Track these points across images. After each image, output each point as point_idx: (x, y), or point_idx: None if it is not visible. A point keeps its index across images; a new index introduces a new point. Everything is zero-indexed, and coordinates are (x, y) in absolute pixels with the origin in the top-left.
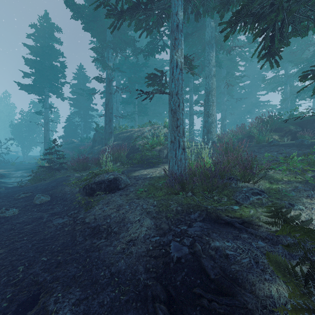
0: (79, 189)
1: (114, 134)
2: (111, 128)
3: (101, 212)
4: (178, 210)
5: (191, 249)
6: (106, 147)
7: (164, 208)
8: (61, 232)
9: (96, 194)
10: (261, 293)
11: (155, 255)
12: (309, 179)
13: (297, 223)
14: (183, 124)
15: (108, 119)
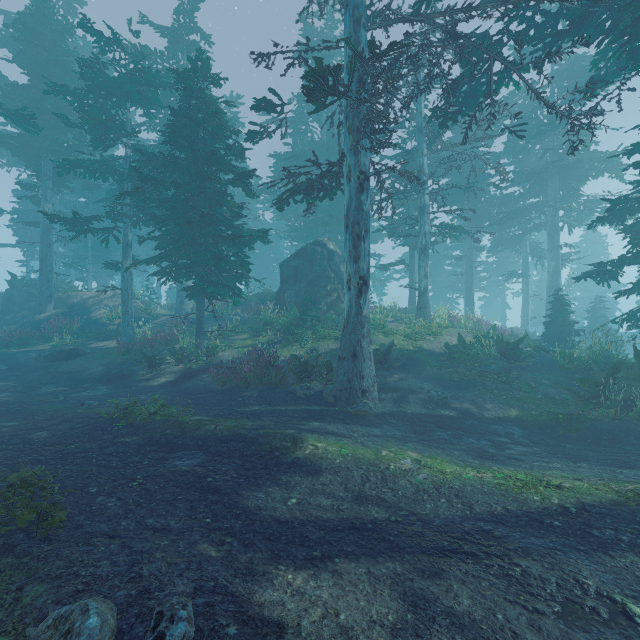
0: (39, 359)
1: (55, 297)
2: (52, 291)
3: (69, 367)
4: (122, 361)
5: (121, 370)
6: (43, 316)
7: (113, 361)
8: (44, 376)
9: (59, 360)
10: (139, 373)
11: (105, 373)
12: (189, 342)
13: (151, 353)
14: (132, 309)
15: (46, 279)
